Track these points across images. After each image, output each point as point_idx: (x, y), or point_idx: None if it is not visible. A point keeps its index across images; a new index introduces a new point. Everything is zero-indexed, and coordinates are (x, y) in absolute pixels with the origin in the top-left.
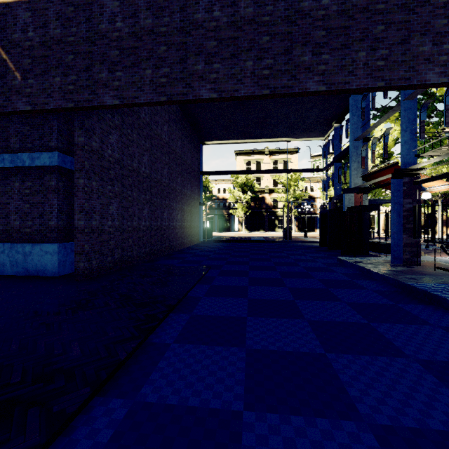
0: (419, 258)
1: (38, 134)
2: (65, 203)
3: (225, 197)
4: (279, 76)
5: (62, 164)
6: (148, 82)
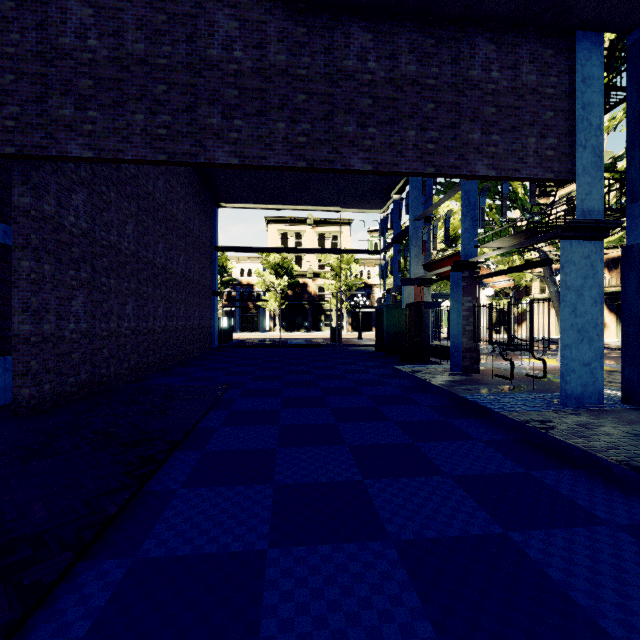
0: (479, 365)
1: None
2: None
3: (251, 282)
4: (318, 147)
5: None
6: (139, 131)
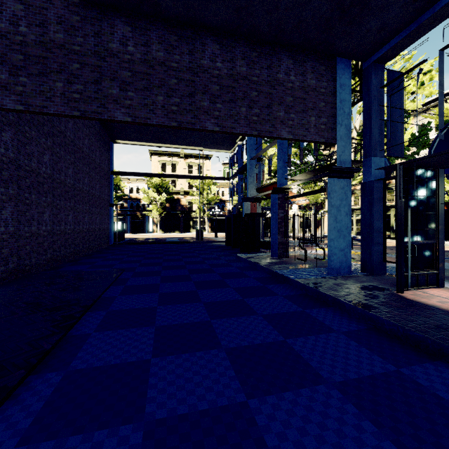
0: (288, 252)
1: None
2: None
3: (139, 197)
4: (185, 114)
5: None
6: (59, 94)
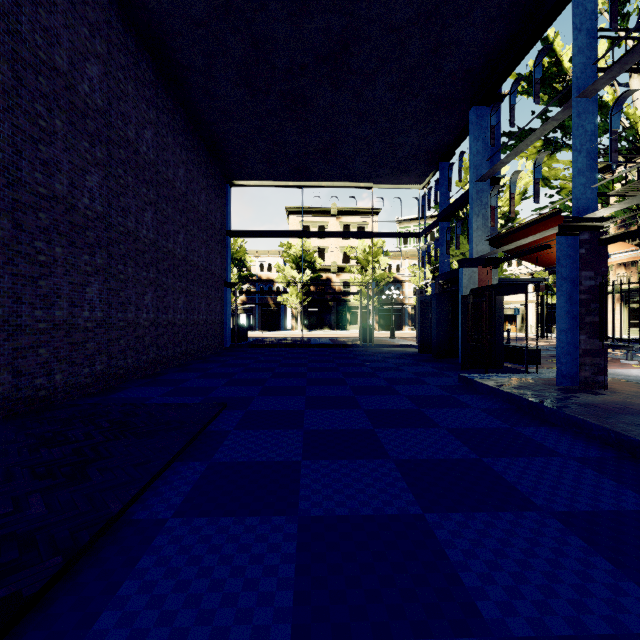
0: (606, 376)
1: None
2: None
3: (271, 278)
4: None
5: None
6: None
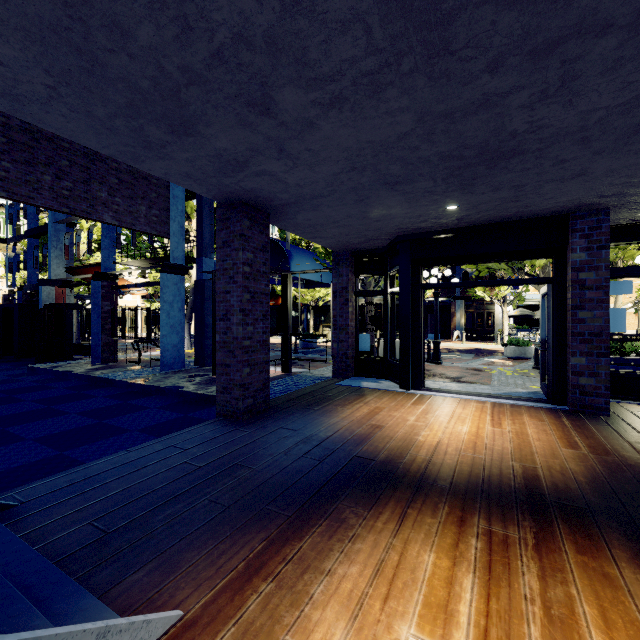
0: (117, 355)
1: None
2: None
3: None
4: None
5: None
6: None
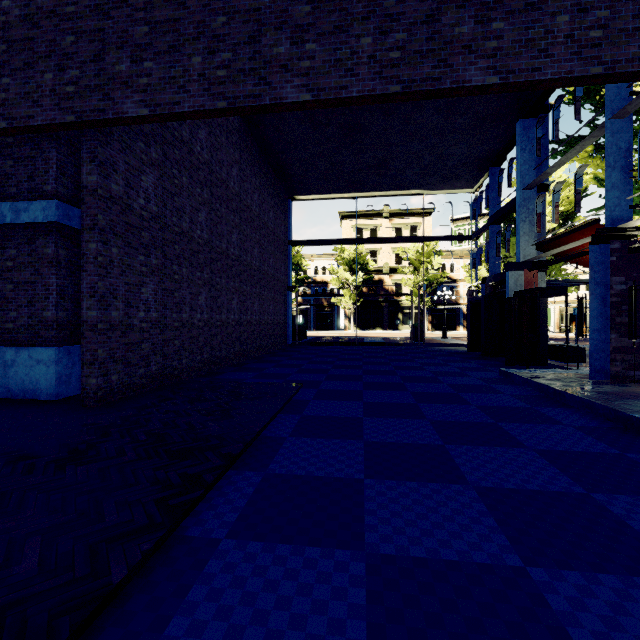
0: (638, 371)
1: (27, 172)
2: (70, 282)
3: (325, 280)
4: (418, 62)
5: (63, 220)
6: (196, 77)
